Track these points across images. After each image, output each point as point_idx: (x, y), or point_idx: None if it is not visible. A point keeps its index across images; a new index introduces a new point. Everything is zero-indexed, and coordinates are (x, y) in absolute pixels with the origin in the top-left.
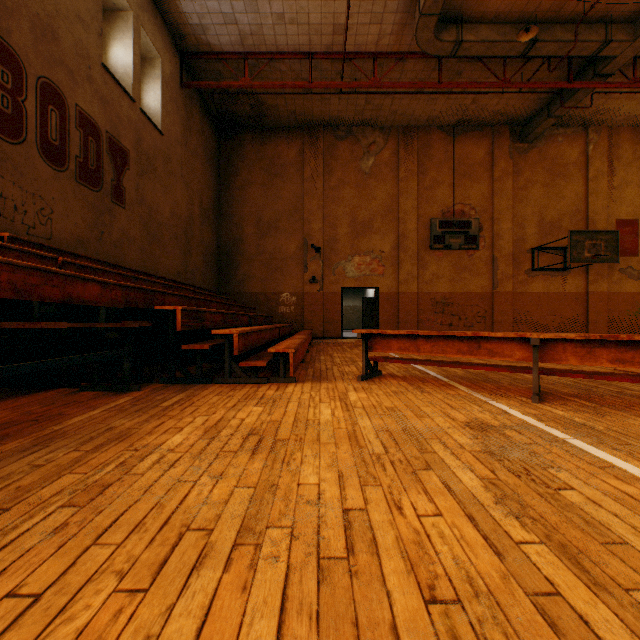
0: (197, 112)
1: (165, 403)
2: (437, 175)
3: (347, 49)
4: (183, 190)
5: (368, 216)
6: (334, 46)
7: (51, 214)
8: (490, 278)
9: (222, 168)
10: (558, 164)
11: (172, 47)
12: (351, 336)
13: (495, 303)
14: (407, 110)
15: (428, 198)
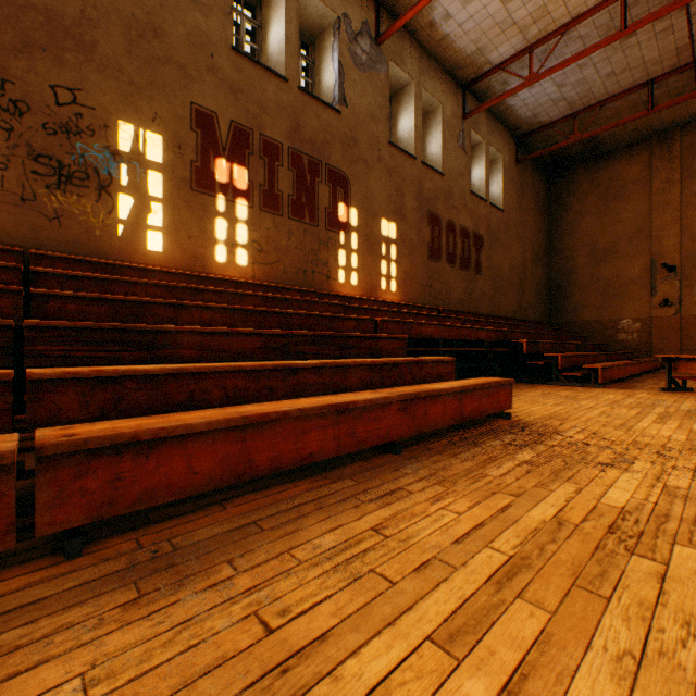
0: (528, 174)
1: (519, 387)
2: None
3: None
4: (517, 245)
5: None
6: (680, 62)
7: (449, 291)
8: None
9: (551, 208)
10: None
11: (509, 140)
12: None
13: None
14: None
15: None
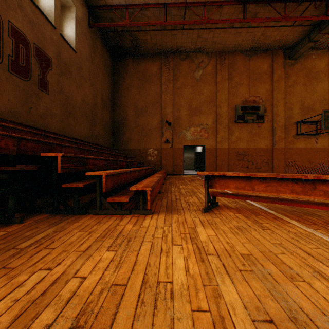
0: (99, 43)
1: (25, 243)
2: (239, 79)
3: None
4: (90, 88)
5: (199, 104)
6: None
7: None
8: (271, 139)
9: (115, 78)
10: (312, 71)
11: (82, 1)
12: (188, 173)
13: (274, 154)
14: (222, 41)
15: (234, 93)
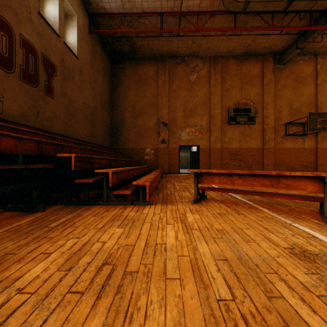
0: (99, 48)
1: (53, 223)
2: (232, 83)
3: (182, 9)
4: (90, 91)
5: (193, 106)
6: (175, 8)
7: (2, 98)
8: (261, 140)
9: (113, 80)
10: (300, 76)
11: (84, 10)
12: (184, 172)
13: (264, 154)
14: (215, 46)
15: (227, 96)
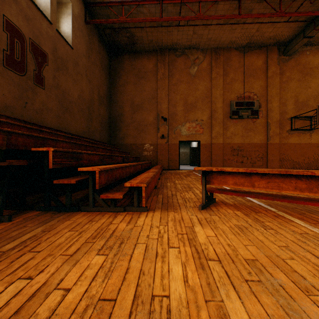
0: (96, 40)
1: (9, 244)
2: (234, 76)
3: None
4: (87, 84)
5: (194, 100)
6: None
7: None
8: (265, 135)
9: (112, 74)
10: (306, 67)
11: None
12: (184, 168)
13: (268, 149)
14: (217, 37)
15: (229, 89)
